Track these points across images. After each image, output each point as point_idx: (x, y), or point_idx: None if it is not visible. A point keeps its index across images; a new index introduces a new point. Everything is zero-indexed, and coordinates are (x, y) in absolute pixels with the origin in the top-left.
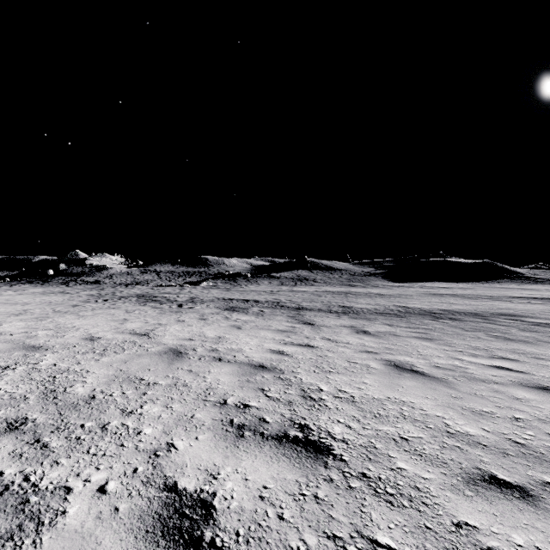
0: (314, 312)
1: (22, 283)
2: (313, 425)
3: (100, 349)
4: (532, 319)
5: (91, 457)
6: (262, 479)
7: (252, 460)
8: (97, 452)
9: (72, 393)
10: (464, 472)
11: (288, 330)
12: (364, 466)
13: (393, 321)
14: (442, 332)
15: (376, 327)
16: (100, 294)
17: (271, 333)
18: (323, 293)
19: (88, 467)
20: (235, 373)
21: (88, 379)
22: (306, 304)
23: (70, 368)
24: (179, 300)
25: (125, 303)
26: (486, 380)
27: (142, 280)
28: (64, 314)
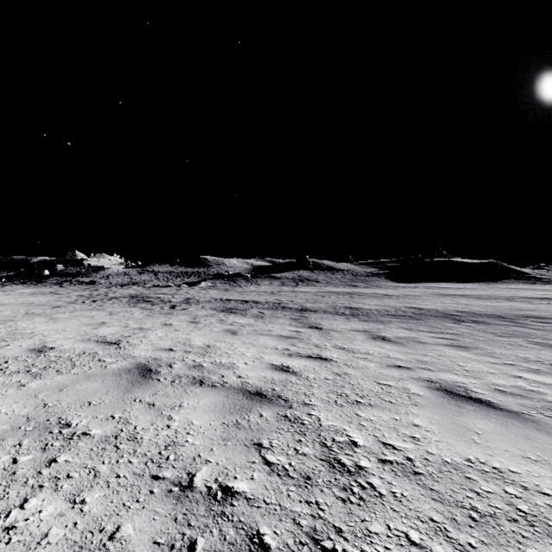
0: (319, 314)
1: (15, 283)
2: None
3: (41, 366)
4: None
5: None
6: None
7: None
8: None
9: None
10: None
11: (292, 336)
12: None
13: (410, 325)
14: (472, 337)
15: (394, 332)
16: (91, 294)
17: (273, 339)
18: (326, 293)
19: None
20: (218, 408)
21: None
22: (309, 305)
23: None
24: (173, 301)
25: (113, 304)
26: None
27: (139, 281)
28: (35, 316)
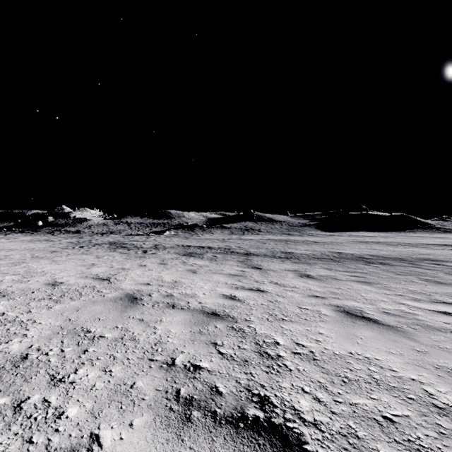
0: (260, 257)
1: (15, 232)
2: (274, 398)
3: (58, 295)
4: None
5: None
6: None
7: None
8: None
9: (4, 351)
10: None
11: (238, 274)
12: None
13: (331, 266)
14: (377, 275)
15: (317, 271)
16: (78, 241)
17: (224, 277)
18: (267, 241)
19: None
20: (187, 322)
21: (30, 332)
22: (253, 250)
23: (18, 317)
24: (144, 247)
25: (97, 250)
26: (441, 328)
27: (115, 230)
28: (39, 259)
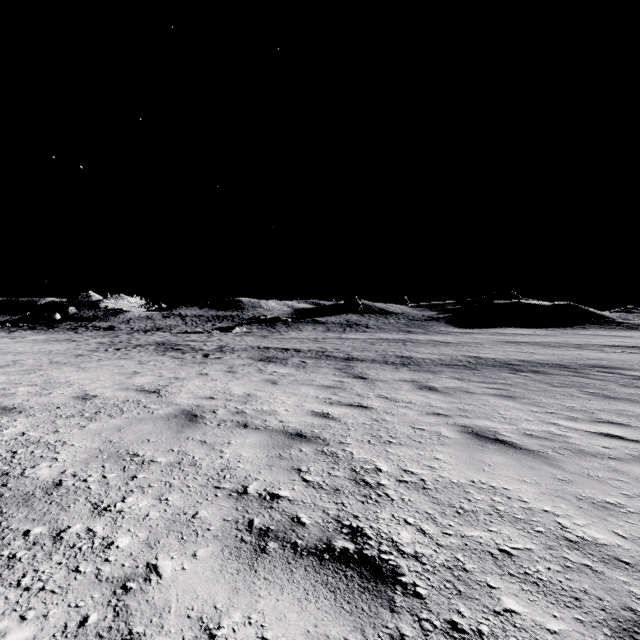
0: (366, 363)
1: (23, 329)
2: (369, 529)
3: (92, 411)
4: (632, 372)
5: (20, 594)
6: (289, 637)
7: (275, 596)
8: (33, 584)
9: (31, 477)
10: (610, 617)
11: (335, 385)
12: (452, 606)
13: (463, 375)
14: (525, 388)
15: (444, 382)
16: (112, 342)
17: (314, 389)
18: (377, 341)
19: (8, 616)
20: (263, 445)
21: (60, 455)
22: (357, 354)
23: (42, 438)
24: (205, 349)
25: (140, 353)
26: (597, 453)
27: (164, 326)
28: (61, 365)
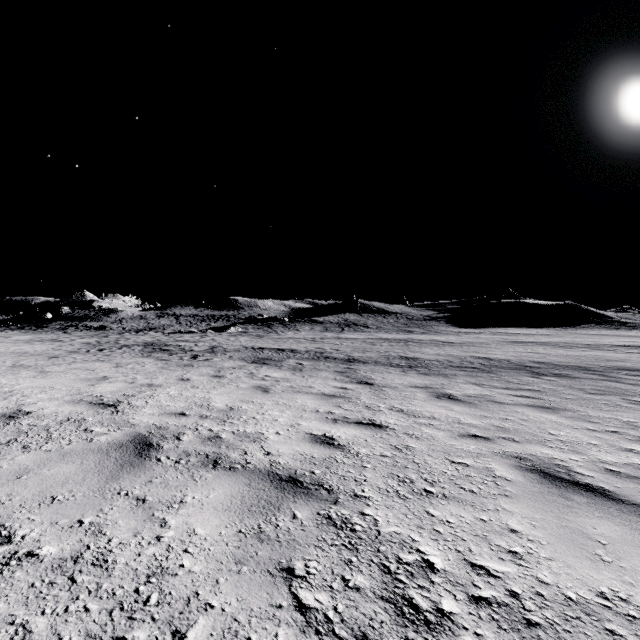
0: (369, 365)
1: (11, 328)
2: None
3: (4, 439)
4: None
5: None
6: None
7: None
8: None
9: None
10: None
11: (337, 394)
12: None
13: (480, 379)
14: (557, 395)
15: (462, 389)
16: (99, 342)
17: (313, 399)
18: (377, 341)
19: None
20: (234, 505)
21: None
22: (358, 355)
23: None
24: (195, 349)
25: (123, 354)
26: None
27: (157, 325)
28: (22, 369)
